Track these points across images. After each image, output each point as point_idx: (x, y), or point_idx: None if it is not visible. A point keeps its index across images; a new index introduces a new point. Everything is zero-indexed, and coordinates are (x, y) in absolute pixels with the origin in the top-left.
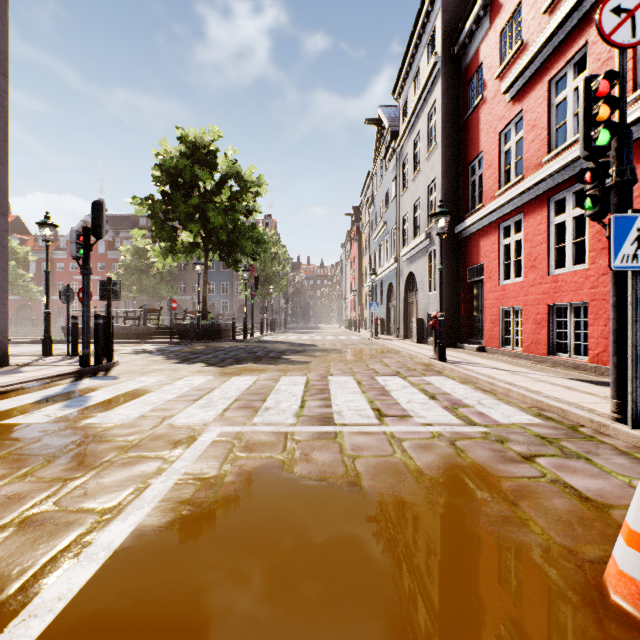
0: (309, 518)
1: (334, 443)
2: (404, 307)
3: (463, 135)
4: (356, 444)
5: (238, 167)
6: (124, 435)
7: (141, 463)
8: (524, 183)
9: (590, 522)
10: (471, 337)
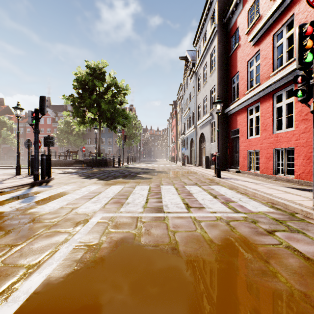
0: (148, 271)
1: (163, 223)
2: (198, 150)
3: (228, 64)
4: (175, 224)
5: (116, 80)
6: (49, 218)
7: (56, 235)
8: (260, 87)
9: (313, 274)
10: (232, 165)
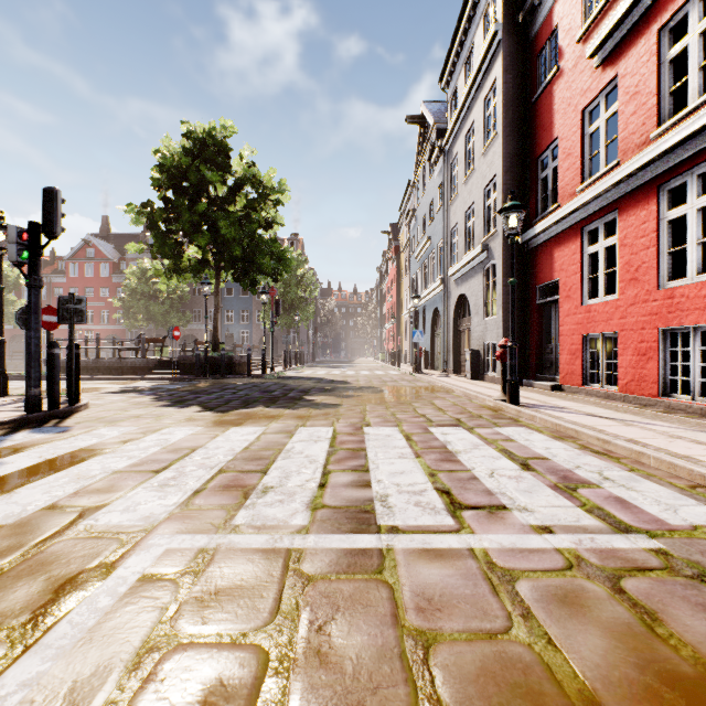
0: None
1: (379, 587)
2: (453, 336)
3: (530, 121)
4: (424, 590)
5: (256, 171)
6: None
7: None
8: (623, 168)
9: None
10: (541, 372)
